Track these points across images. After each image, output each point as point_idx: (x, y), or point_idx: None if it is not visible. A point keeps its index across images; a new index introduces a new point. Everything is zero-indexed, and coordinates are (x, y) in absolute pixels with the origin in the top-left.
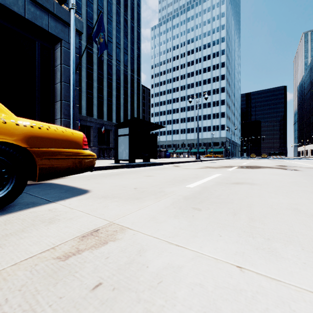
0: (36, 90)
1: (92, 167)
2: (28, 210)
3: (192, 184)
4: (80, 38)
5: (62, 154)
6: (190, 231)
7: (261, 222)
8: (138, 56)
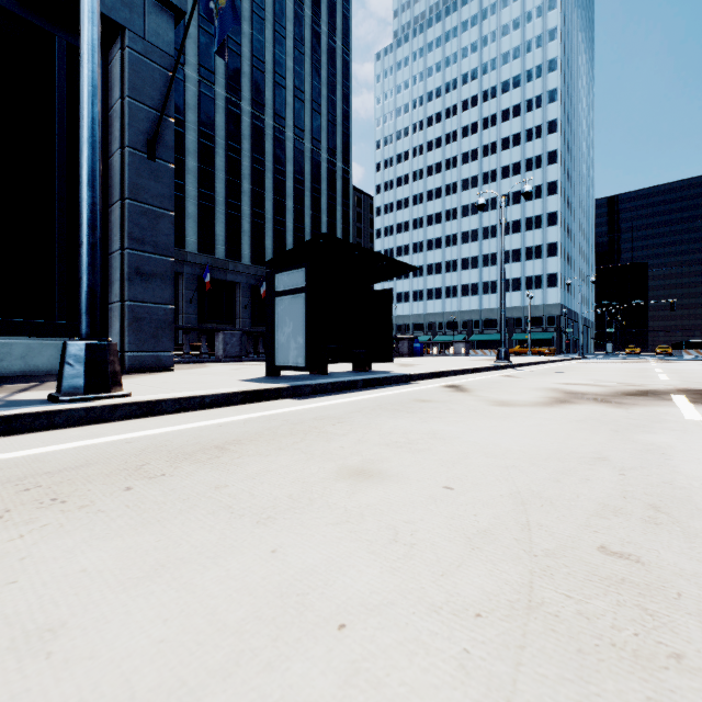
0: (55, 172)
1: None
2: None
3: None
4: (212, 81)
5: None
6: None
7: None
8: (346, 118)
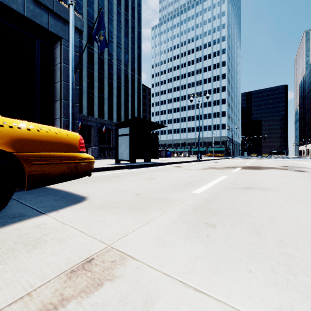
0: (36, 89)
1: (90, 172)
2: (12, 225)
3: (199, 189)
4: (81, 38)
5: (55, 159)
6: (209, 262)
7: (294, 246)
8: (139, 56)
